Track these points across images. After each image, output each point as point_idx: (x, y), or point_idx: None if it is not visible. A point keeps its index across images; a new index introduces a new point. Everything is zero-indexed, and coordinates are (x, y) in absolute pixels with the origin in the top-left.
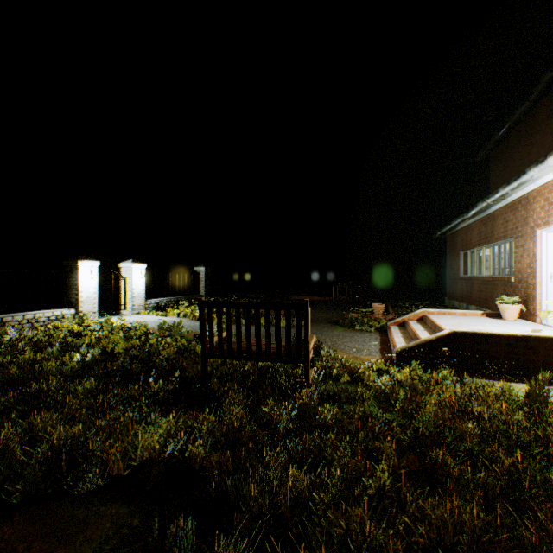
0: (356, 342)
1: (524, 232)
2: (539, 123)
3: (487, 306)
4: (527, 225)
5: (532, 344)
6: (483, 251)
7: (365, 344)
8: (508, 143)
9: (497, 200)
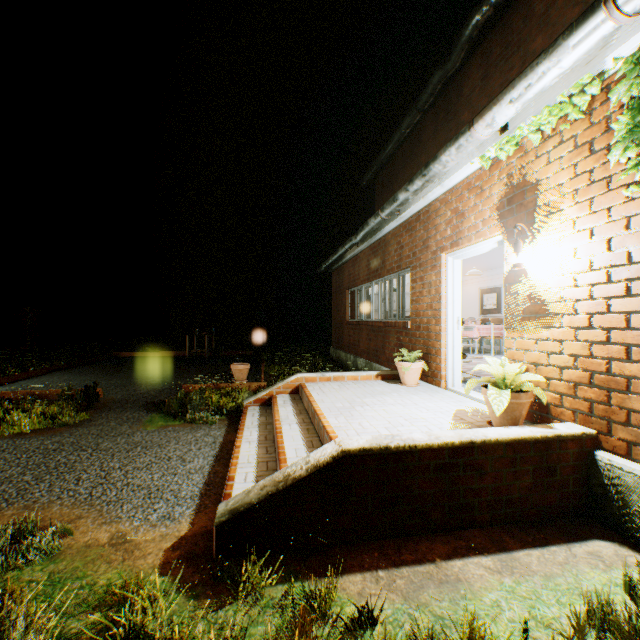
0: (162, 466)
1: (424, 259)
2: (425, 141)
3: (379, 359)
4: (429, 250)
5: (478, 458)
6: (373, 288)
7: (182, 468)
8: (394, 166)
9: (394, 212)
